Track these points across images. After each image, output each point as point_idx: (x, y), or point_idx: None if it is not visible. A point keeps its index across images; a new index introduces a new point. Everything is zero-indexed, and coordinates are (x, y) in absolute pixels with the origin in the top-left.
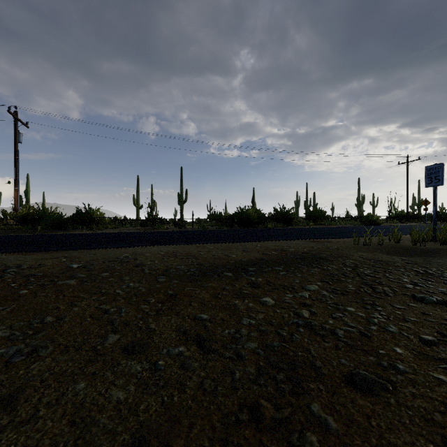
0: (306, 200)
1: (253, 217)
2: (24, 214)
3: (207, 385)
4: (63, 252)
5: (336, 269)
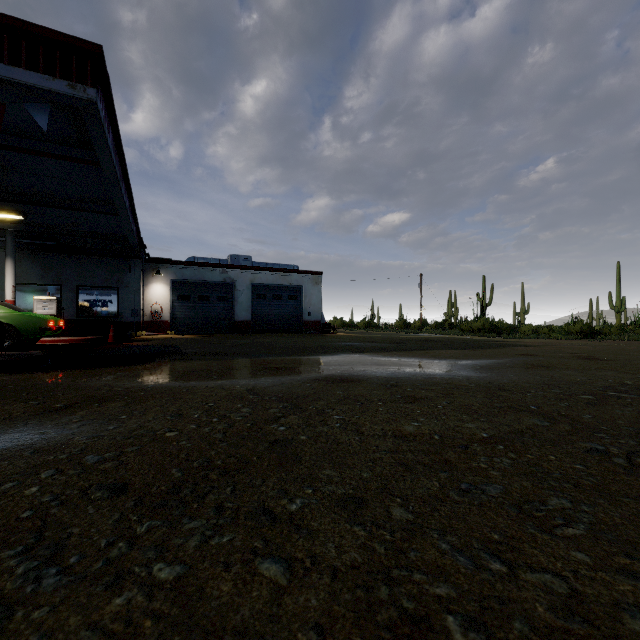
0: None
1: None
2: None
3: (259, 480)
4: None
5: None
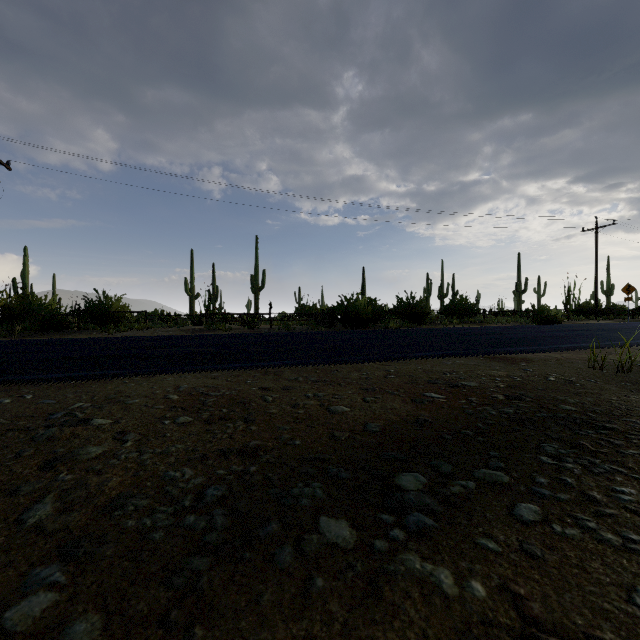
0: (441, 286)
1: (365, 311)
2: (3, 306)
3: None
4: None
5: None
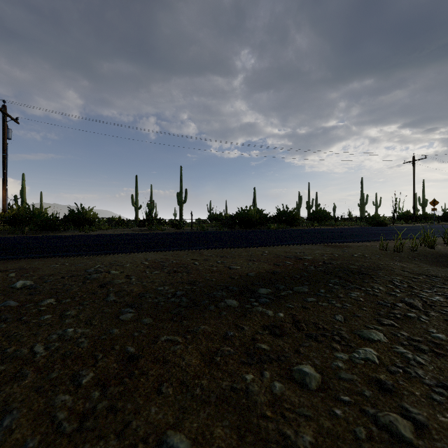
0: (308, 200)
1: (255, 218)
2: (14, 214)
3: None
4: (26, 261)
5: (386, 292)
